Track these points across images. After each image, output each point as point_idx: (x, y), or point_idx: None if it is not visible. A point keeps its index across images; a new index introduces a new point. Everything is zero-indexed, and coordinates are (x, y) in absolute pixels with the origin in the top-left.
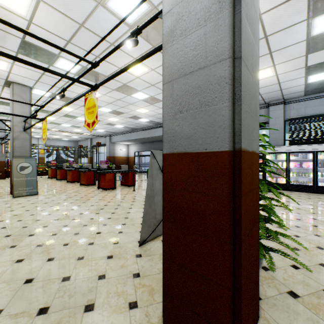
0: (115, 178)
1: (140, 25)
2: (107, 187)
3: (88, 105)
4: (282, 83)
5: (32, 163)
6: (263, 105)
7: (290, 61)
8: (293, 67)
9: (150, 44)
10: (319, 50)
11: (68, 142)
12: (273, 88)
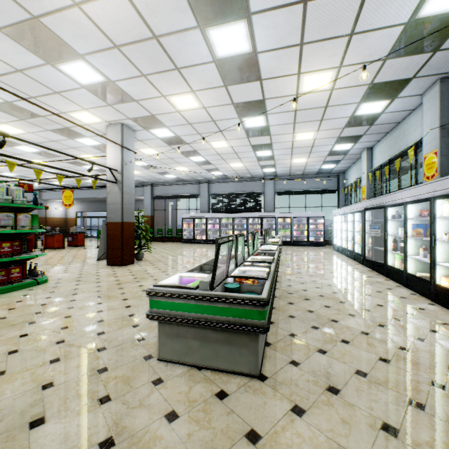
0: (64, 239)
1: (99, 174)
2: (57, 247)
3: (66, 195)
4: (198, 173)
5: None
6: (197, 182)
7: (193, 166)
8: (197, 168)
9: (101, 151)
10: (203, 165)
11: None
12: (195, 174)
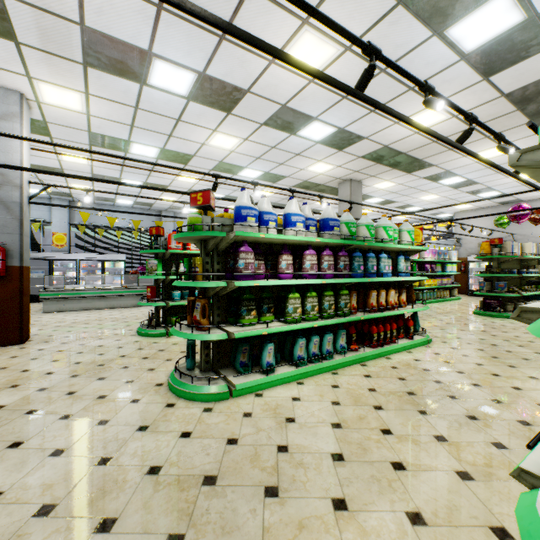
0: None
1: None
2: None
3: None
4: None
5: None
6: None
7: None
8: None
9: None
10: None
11: None
12: None
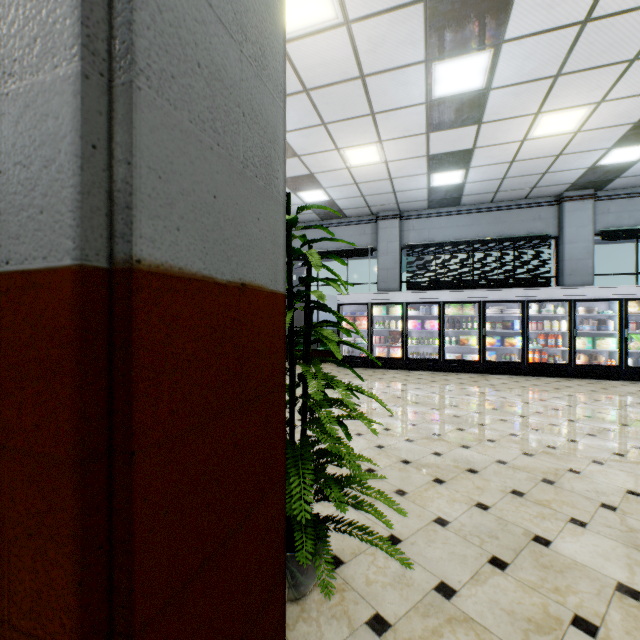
0: None
1: None
2: None
3: None
4: (396, 179)
5: None
6: (369, 217)
7: (405, 138)
8: (410, 151)
9: None
10: (444, 128)
11: None
12: (383, 187)
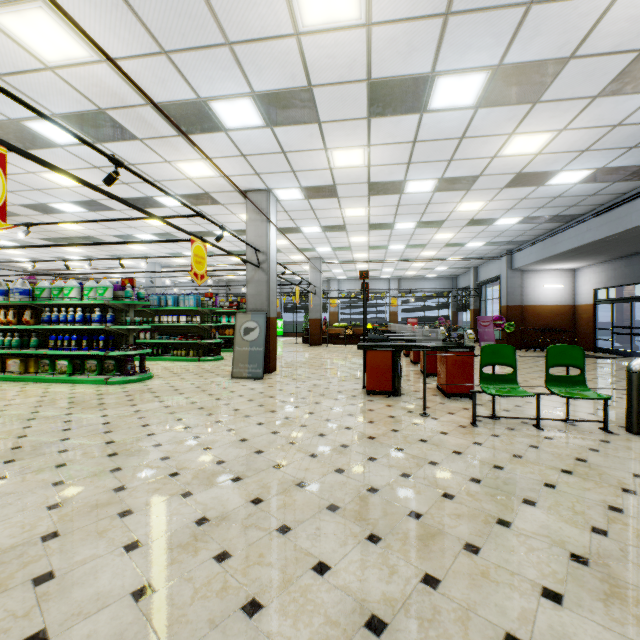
0: (394, 365)
1: None
2: (370, 387)
3: None
4: None
5: (260, 323)
6: None
7: None
8: None
9: None
10: None
11: (437, 280)
12: None
